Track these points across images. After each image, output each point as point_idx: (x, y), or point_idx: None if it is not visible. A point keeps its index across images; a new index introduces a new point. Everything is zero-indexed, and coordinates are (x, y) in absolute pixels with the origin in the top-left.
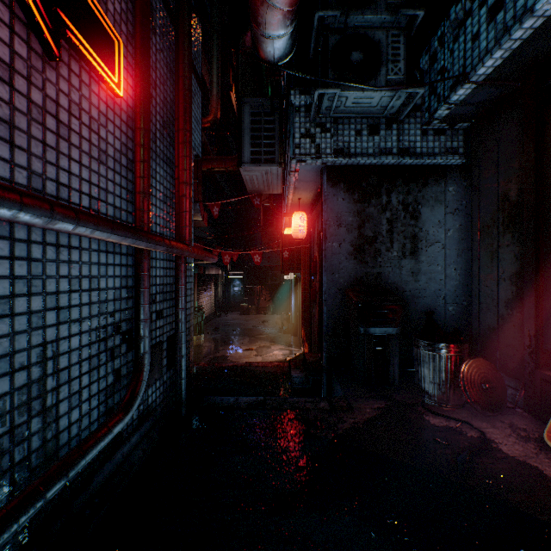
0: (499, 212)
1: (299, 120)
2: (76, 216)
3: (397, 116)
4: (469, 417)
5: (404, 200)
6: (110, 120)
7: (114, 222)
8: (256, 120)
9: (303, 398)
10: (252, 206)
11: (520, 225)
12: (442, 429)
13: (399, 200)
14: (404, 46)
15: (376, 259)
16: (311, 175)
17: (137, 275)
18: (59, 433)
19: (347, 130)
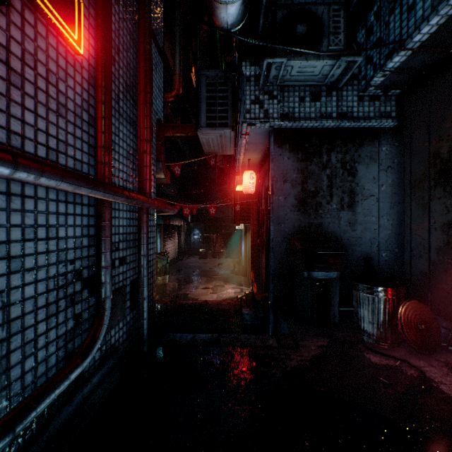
0: (431, 168)
1: (249, 89)
2: (12, 159)
3: (336, 84)
4: (406, 355)
5: (342, 158)
6: (70, 76)
7: (65, 170)
8: (212, 89)
9: (253, 335)
10: (209, 168)
11: (451, 180)
12: (383, 367)
13: (338, 158)
14: (344, 19)
15: (317, 211)
16: (259, 137)
17: (98, 224)
18: (10, 384)
19: (292, 97)
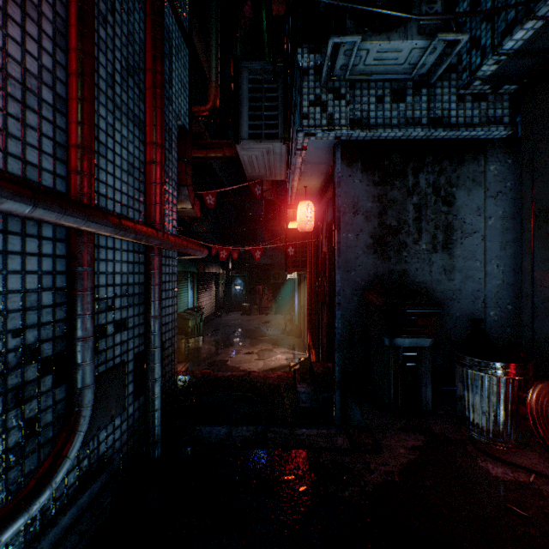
0: None
1: (307, 85)
2: None
3: (427, 79)
4: (541, 463)
5: (434, 181)
6: (13, 20)
7: None
8: (256, 88)
9: (314, 429)
10: (254, 202)
11: None
12: (512, 485)
13: (429, 181)
14: None
15: (401, 253)
16: (320, 154)
17: (71, 270)
18: None
19: (366, 96)
